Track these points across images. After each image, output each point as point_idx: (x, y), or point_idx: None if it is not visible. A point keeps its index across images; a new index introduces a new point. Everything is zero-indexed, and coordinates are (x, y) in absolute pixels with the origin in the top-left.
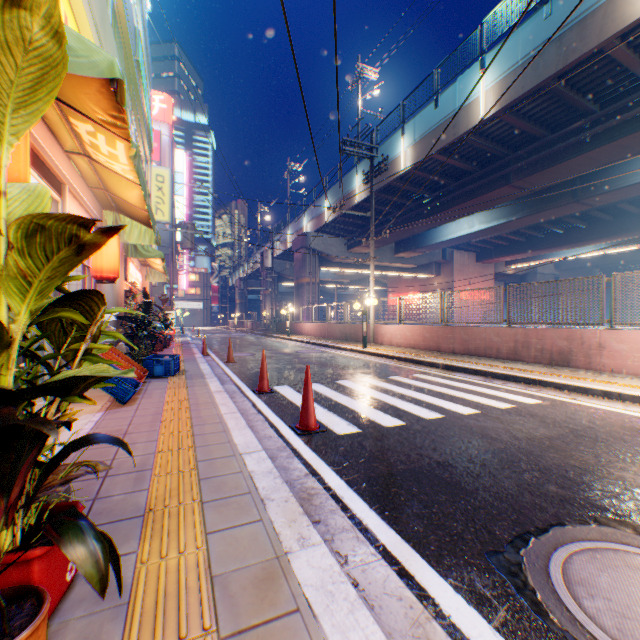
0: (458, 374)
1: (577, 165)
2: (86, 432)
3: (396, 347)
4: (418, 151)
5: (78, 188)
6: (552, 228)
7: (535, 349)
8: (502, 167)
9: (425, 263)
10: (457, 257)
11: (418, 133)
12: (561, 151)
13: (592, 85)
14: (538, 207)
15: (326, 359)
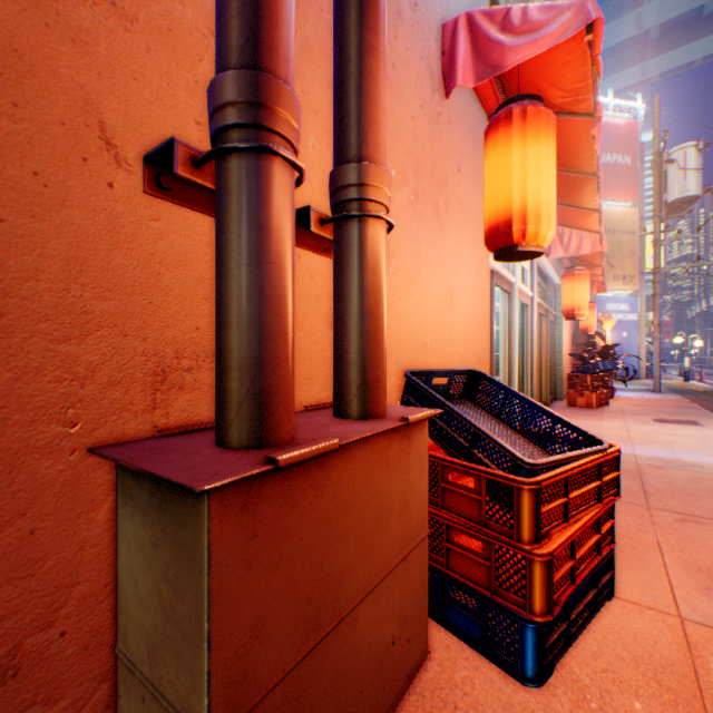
0: None
1: None
2: None
3: None
4: None
5: None
6: None
7: None
8: None
9: None
10: None
11: None
12: None
13: None
14: None
15: None
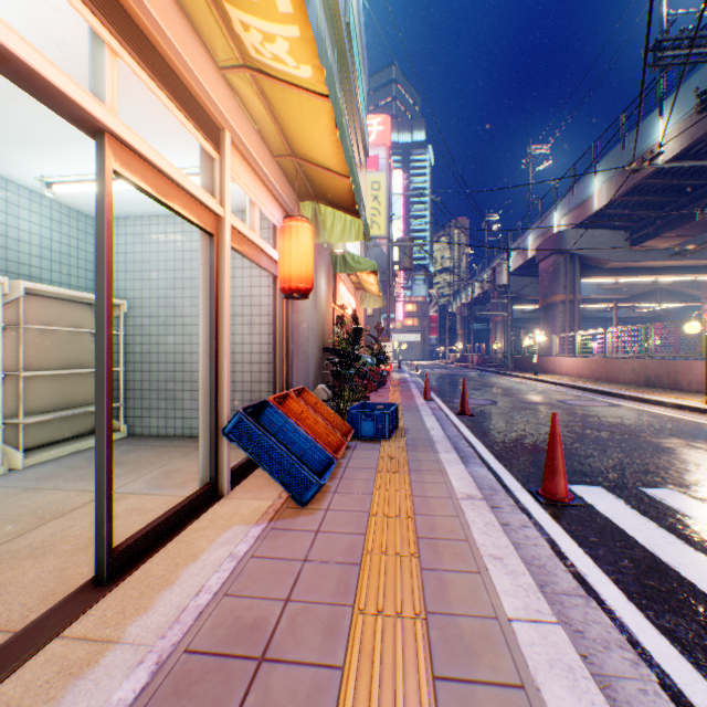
0: None
1: None
2: (196, 609)
3: None
4: None
5: (250, 148)
6: None
7: None
8: None
9: None
10: None
11: None
12: None
13: None
14: None
15: (634, 422)
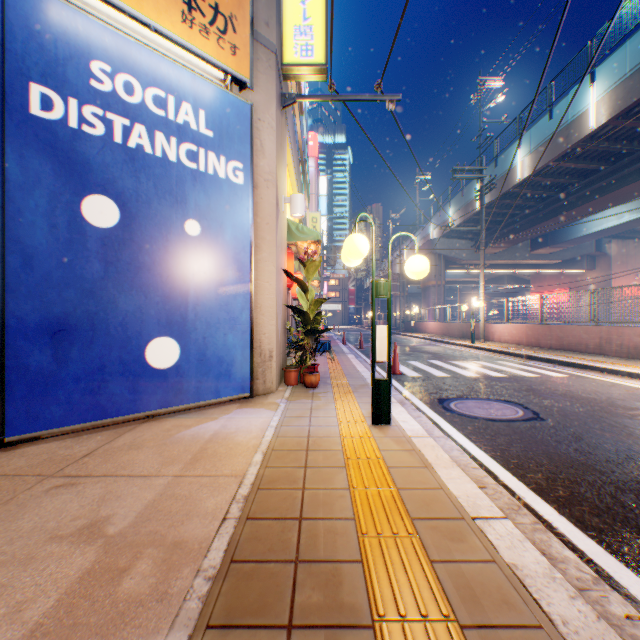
0: (533, 362)
1: None
2: None
3: (503, 343)
4: (533, 161)
5: None
6: None
7: (615, 344)
8: (634, 161)
9: (570, 257)
10: (617, 247)
11: (533, 144)
12: None
13: None
14: None
15: (433, 350)
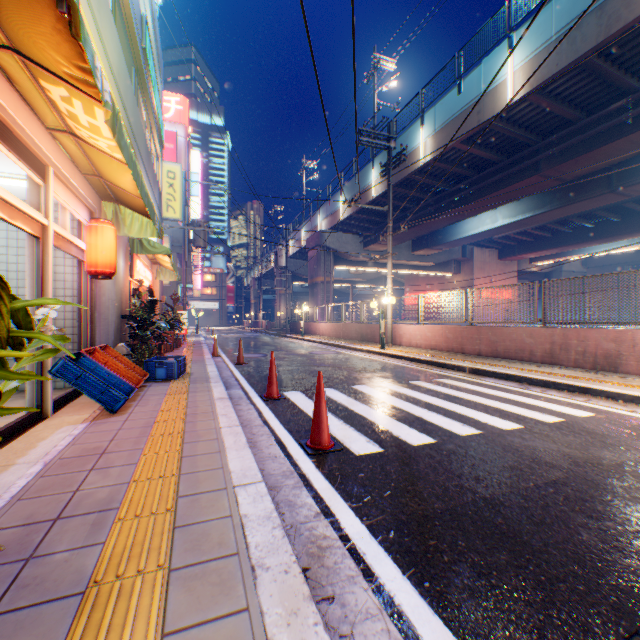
0: (488, 379)
1: (616, 150)
2: (58, 450)
3: (416, 348)
4: (439, 141)
5: (67, 173)
6: (581, 222)
7: (576, 352)
8: (530, 155)
9: (444, 261)
10: (478, 254)
11: (439, 122)
12: (598, 135)
13: (637, 59)
14: (568, 199)
15: (341, 361)
